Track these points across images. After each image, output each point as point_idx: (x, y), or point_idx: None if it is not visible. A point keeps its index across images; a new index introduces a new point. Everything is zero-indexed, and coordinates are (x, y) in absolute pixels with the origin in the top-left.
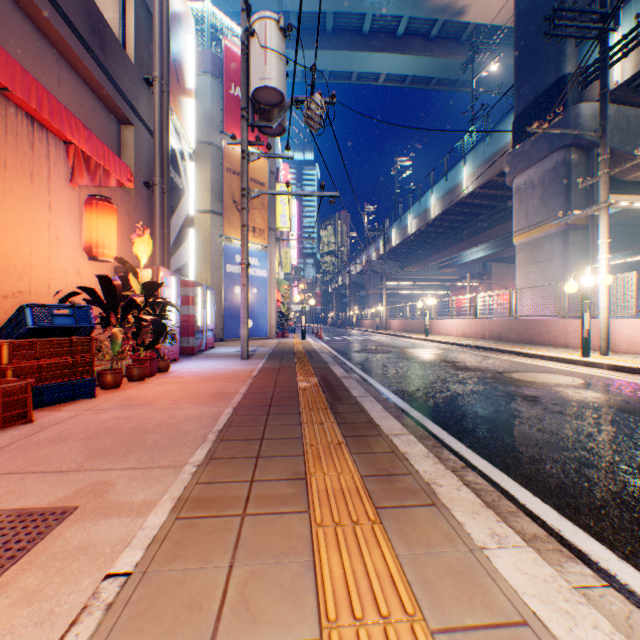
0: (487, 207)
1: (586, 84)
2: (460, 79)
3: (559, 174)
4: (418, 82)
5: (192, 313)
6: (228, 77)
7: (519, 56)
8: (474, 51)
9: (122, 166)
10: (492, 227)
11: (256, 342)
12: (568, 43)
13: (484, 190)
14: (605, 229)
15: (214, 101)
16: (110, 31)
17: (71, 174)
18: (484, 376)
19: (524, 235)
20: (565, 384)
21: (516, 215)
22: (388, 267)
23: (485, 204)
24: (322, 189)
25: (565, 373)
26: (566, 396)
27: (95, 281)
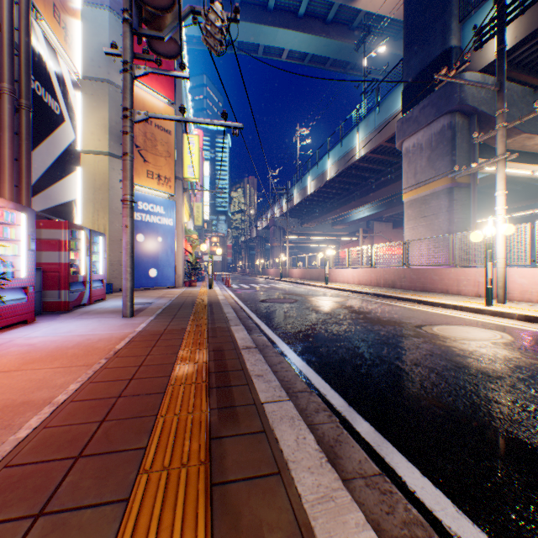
0: (375, 171)
1: (482, 43)
2: (351, 62)
3: (446, 137)
4: (316, 62)
5: (65, 261)
6: None
7: (408, 32)
8: (366, 32)
9: None
10: (379, 189)
11: (159, 292)
12: (453, 19)
13: (374, 155)
14: (503, 181)
15: (113, 37)
16: None
17: None
18: (407, 333)
19: (413, 192)
20: (502, 343)
21: (405, 175)
22: (290, 223)
23: (374, 168)
24: (224, 118)
25: (483, 325)
26: (527, 365)
27: None
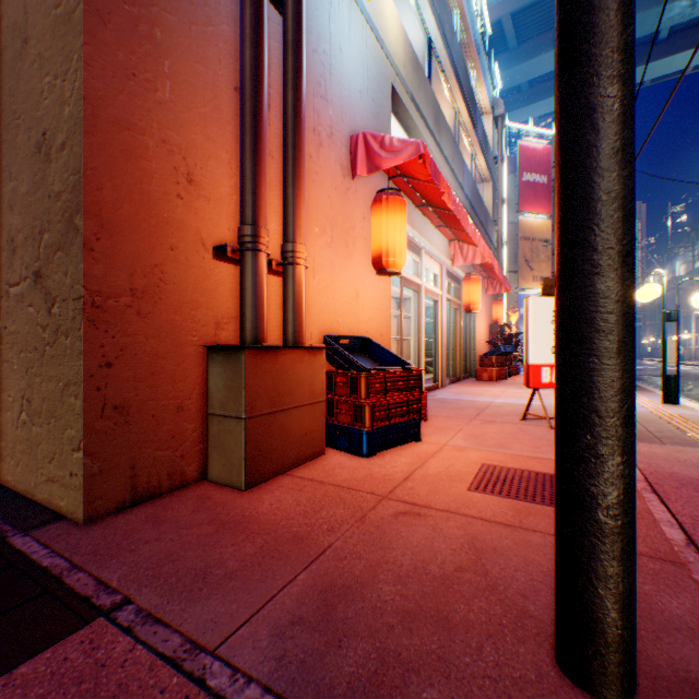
0: None
1: None
2: None
3: None
4: None
5: None
6: (520, 170)
7: None
8: None
9: (509, 286)
10: None
11: None
12: None
13: None
14: None
15: (509, 191)
16: (487, 214)
17: (482, 289)
18: None
19: None
20: None
21: None
22: None
23: None
24: None
25: None
26: None
27: (485, 332)
